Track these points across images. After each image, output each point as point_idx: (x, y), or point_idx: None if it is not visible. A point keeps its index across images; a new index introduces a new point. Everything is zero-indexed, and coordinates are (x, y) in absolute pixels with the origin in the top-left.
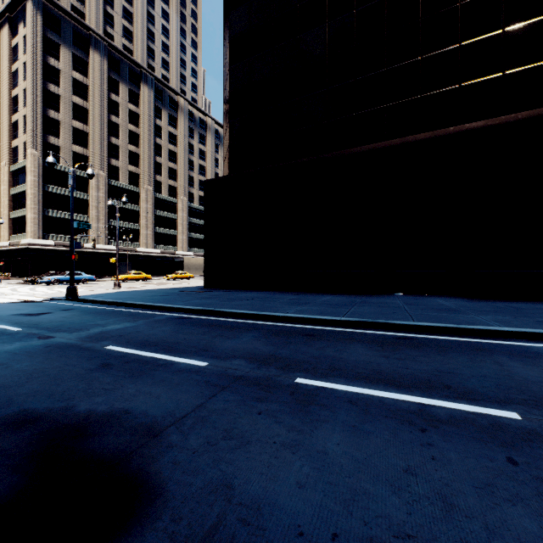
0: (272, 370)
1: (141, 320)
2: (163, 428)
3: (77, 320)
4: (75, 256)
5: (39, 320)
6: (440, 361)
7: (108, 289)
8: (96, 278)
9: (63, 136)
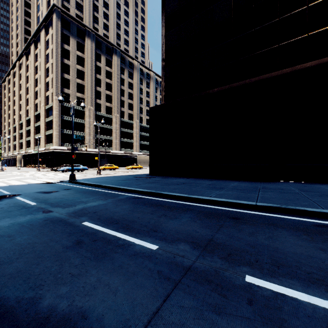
0: (217, 260)
1: (109, 198)
2: None
3: (71, 197)
4: (74, 156)
5: (49, 196)
6: None
7: (93, 175)
8: (88, 168)
9: (71, 88)
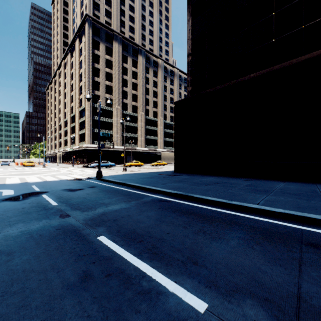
0: None
1: (133, 201)
2: None
3: (93, 197)
4: (101, 153)
5: (72, 195)
6: None
7: (119, 172)
8: (116, 164)
9: (101, 90)
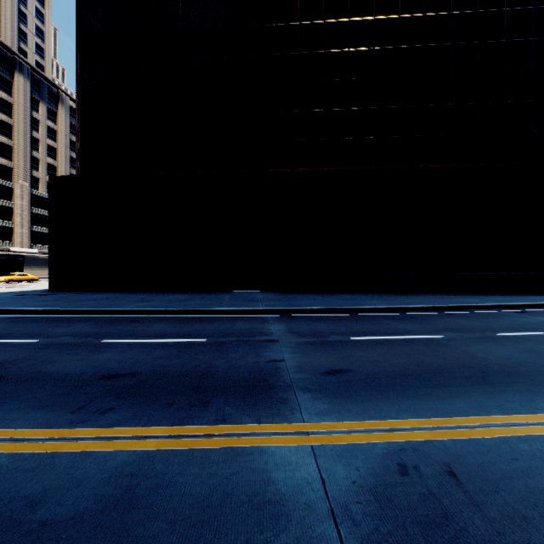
0: (89, 339)
1: None
2: (0, 364)
3: None
4: None
5: None
6: (204, 326)
7: None
8: None
9: None
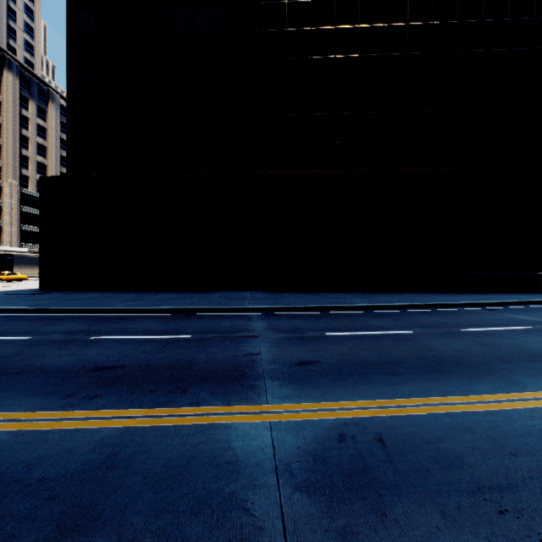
0: (79, 336)
1: None
2: None
3: None
4: None
5: None
6: (191, 323)
7: None
8: None
9: None
